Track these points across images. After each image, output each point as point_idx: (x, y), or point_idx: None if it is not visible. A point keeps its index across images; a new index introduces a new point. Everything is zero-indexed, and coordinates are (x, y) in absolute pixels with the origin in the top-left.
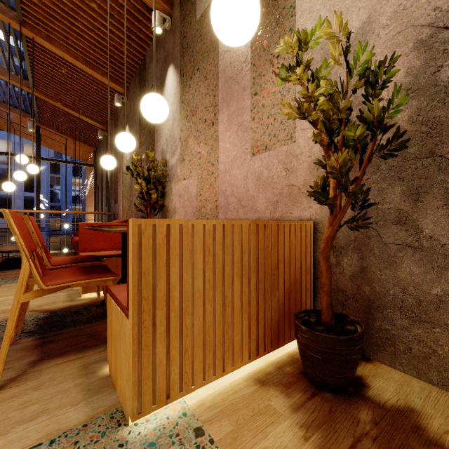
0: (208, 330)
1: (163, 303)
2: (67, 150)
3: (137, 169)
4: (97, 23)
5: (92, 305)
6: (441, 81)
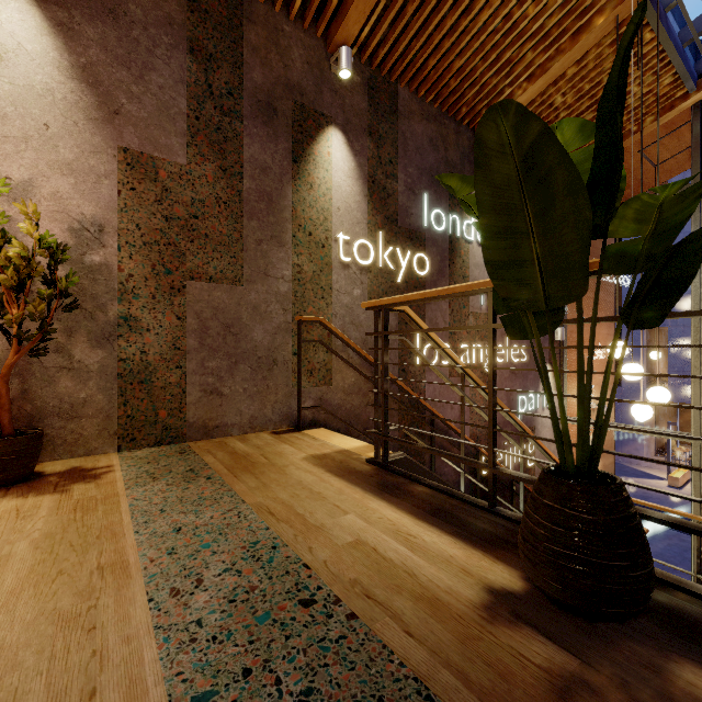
0: None
1: None
2: None
3: None
4: None
5: None
6: (86, 262)
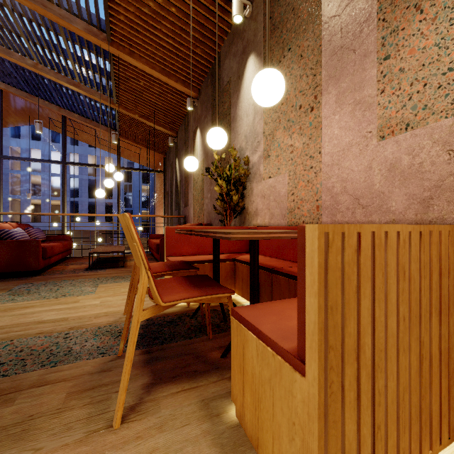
0: (402, 395)
1: (353, 355)
2: (140, 159)
3: (217, 170)
4: (175, 28)
5: (184, 315)
6: None
